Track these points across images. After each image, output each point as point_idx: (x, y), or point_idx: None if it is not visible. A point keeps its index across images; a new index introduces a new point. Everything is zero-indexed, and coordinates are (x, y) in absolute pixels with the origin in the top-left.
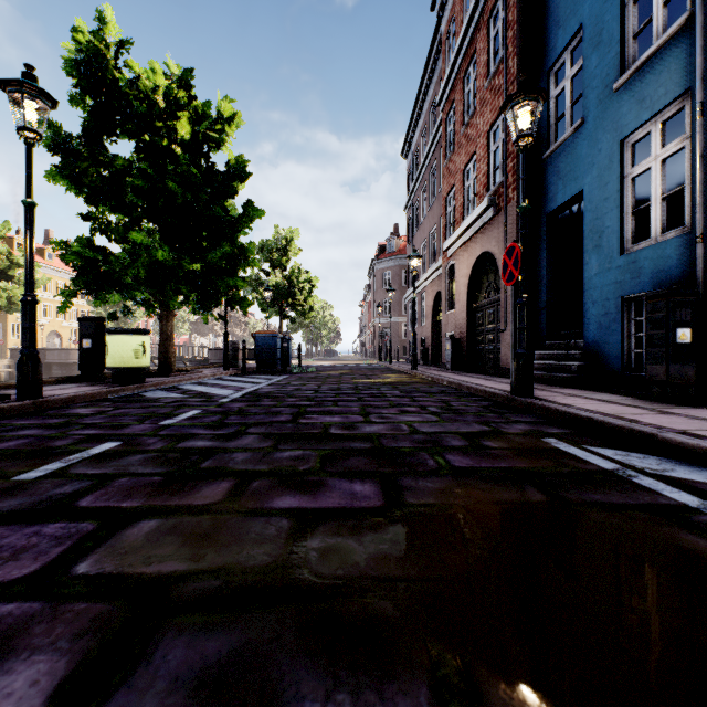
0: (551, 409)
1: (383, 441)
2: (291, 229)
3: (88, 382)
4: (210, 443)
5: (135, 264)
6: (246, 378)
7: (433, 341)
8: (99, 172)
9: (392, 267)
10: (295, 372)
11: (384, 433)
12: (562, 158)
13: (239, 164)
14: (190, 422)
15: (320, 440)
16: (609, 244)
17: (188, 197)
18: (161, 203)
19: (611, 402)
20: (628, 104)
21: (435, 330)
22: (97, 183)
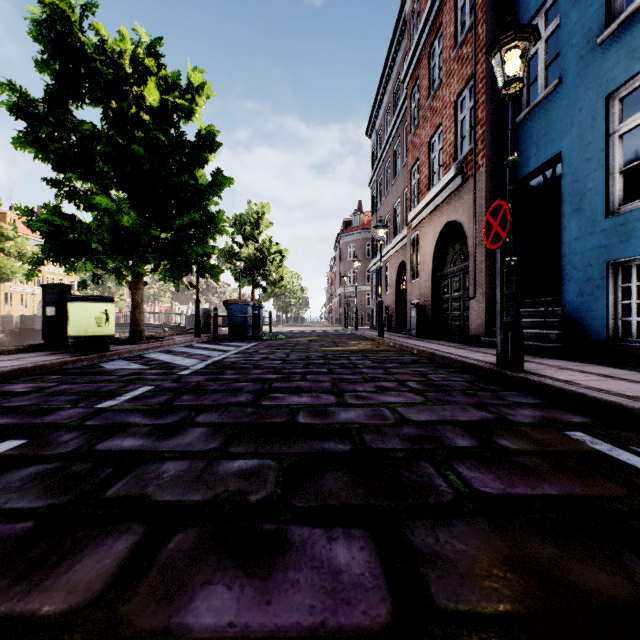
0: (554, 387)
1: (366, 438)
2: (262, 204)
3: (51, 351)
4: (140, 442)
5: (99, 230)
6: (216, 345)
7: (397, 309)
8: (65, 138)
9: (356, 241)
10: (265, 339)
11: (365, 423)
12: (536, 122)
13: (209, 134)
14: (132, 405)
15: (285, 436)
16: (591, 207)
17: (155, 163)
18: (128, 170)
19: (615, 378)
20: (615, 56)
21: (399, 299)
22: (63, 149)
